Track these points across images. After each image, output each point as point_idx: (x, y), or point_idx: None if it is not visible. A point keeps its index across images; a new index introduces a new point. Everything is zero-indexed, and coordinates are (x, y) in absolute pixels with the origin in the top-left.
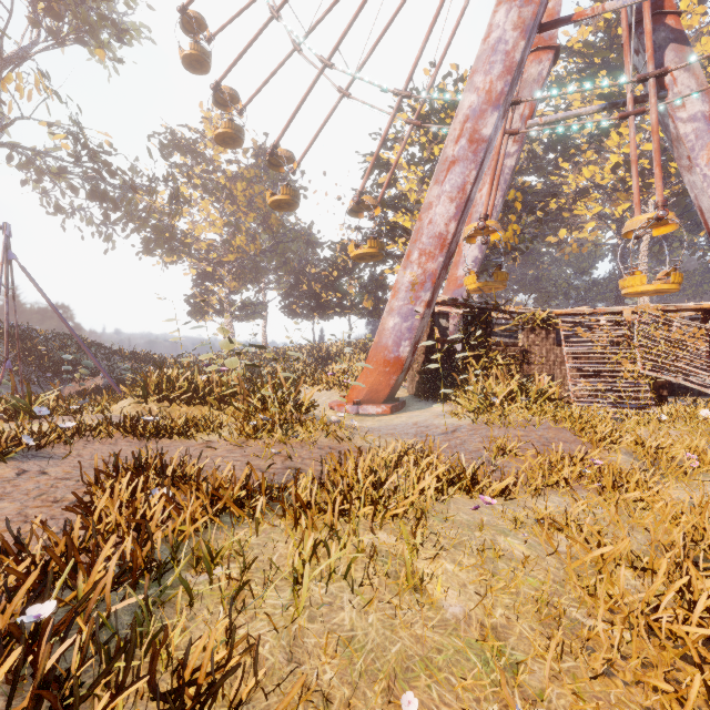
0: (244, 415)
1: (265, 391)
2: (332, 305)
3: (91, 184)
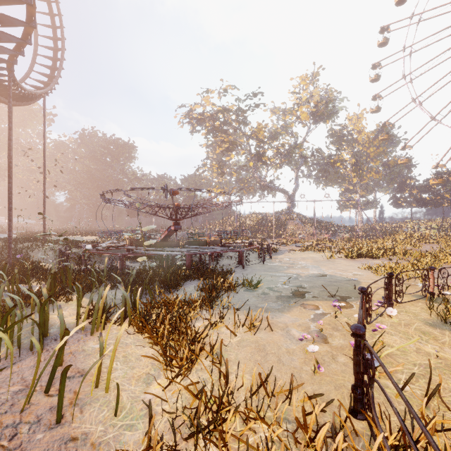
0: (446, 241)
1: (447, 237)
2: (433, 203)
3: (321, 167)
